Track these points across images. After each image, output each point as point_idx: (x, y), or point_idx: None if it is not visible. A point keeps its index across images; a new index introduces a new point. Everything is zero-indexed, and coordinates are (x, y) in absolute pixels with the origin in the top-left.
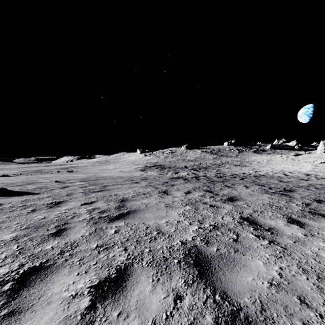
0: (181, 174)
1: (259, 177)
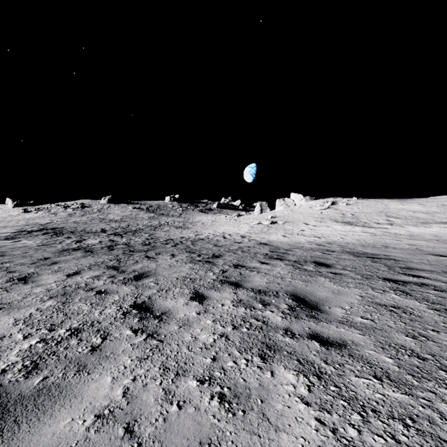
0: (87, 243)
1: (196, 242)
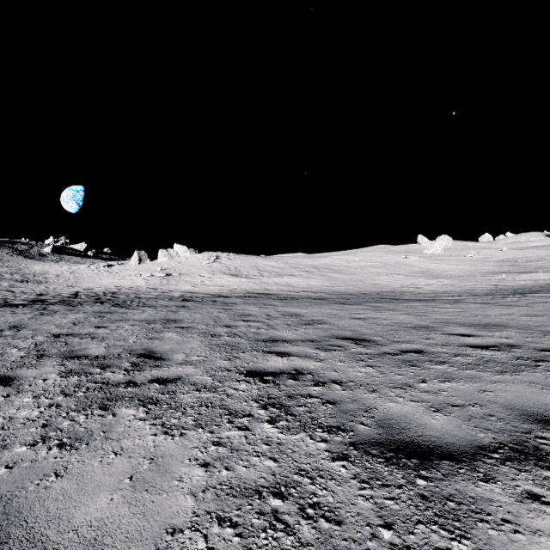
0: None
1: (121, 294)
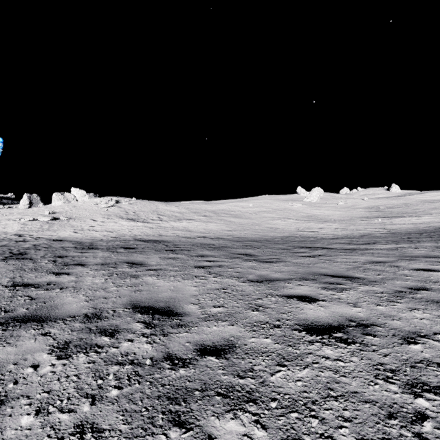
0: None
1: None
